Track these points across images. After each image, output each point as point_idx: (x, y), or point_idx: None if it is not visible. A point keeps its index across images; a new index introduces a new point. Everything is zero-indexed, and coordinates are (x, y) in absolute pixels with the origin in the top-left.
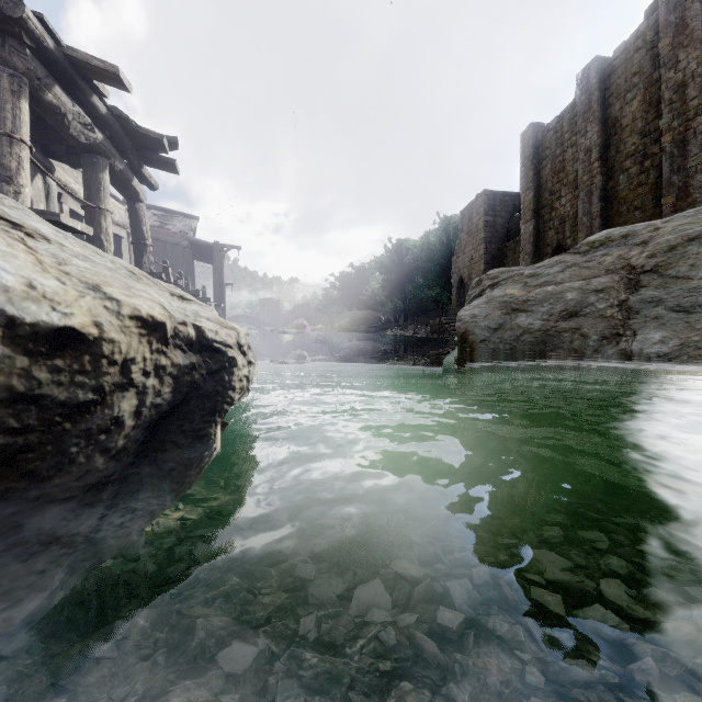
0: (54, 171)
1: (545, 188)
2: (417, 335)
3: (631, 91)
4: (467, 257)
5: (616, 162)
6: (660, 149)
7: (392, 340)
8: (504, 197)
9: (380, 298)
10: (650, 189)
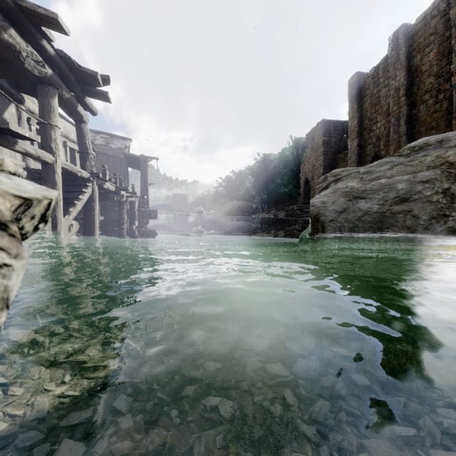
0: (24, 102)
1: (366, 116)
2: (277, 217)
3: (428, 46)
4: (311, 164)
5: (418, 97)
6: (451, 86)
7: (260, 221)
8: (336, 124)
9: (251, 193)
10: (443, 114)
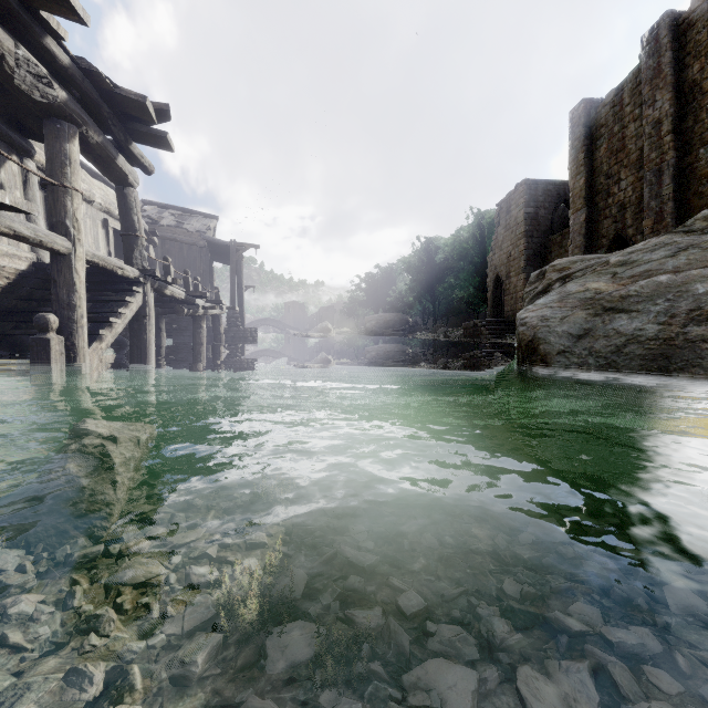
0: (34, 154)
1: (600, 171)
2: (448, 338)
3: None
4: (505, 253)
5: (695, 134)
6: None
7: (421, 344)
8: (547, 187)
9: (407, 300)
10: None
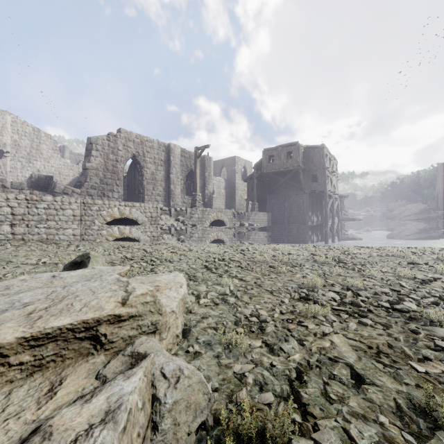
0: None
1: None
2: None
3: None
4: (438, 185)
5: None
6: None
7: None
8: None
9: None
10: None
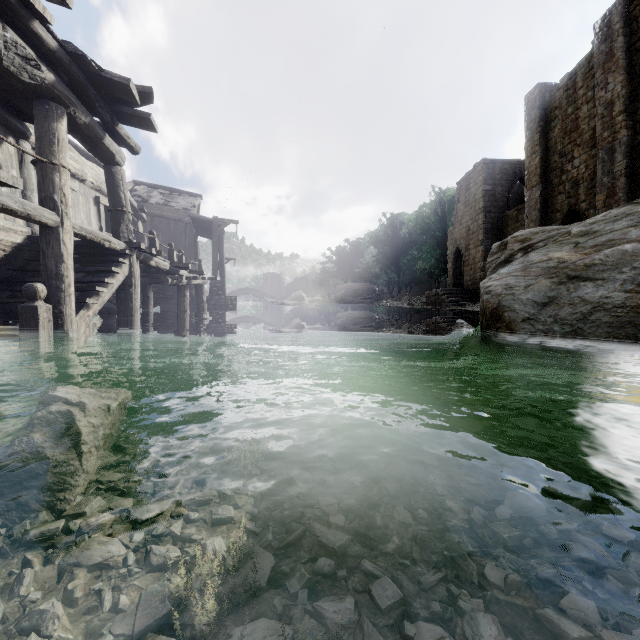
0: (29, 135)
1: (554, 150)
2: (412, 306)
3: None
4: (464, 227)
5: None
6: None
7: (387, 311)
8: (503, 166)
9: (374, 271)
10: None
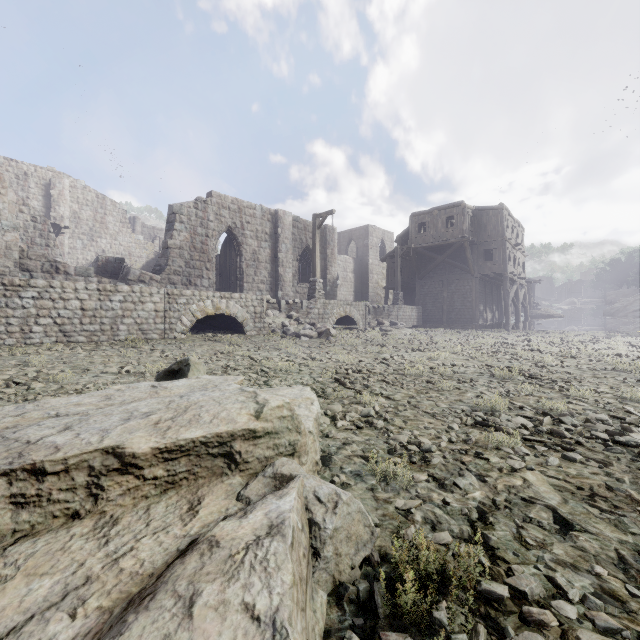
0: None
1: None
2: None
3: None
4: None
5: None
6: None
7: None
8: None
9: None
10: None
